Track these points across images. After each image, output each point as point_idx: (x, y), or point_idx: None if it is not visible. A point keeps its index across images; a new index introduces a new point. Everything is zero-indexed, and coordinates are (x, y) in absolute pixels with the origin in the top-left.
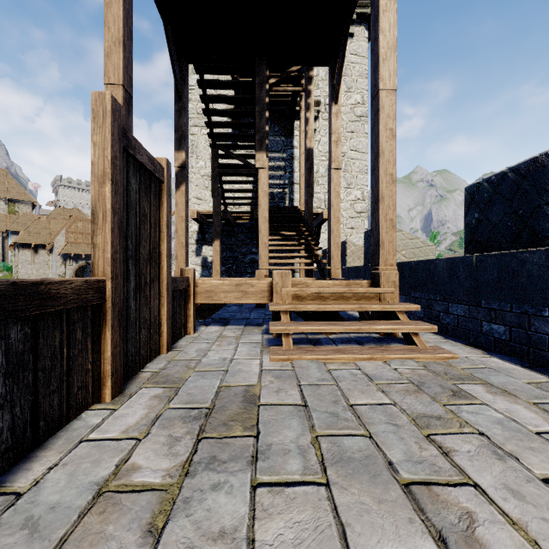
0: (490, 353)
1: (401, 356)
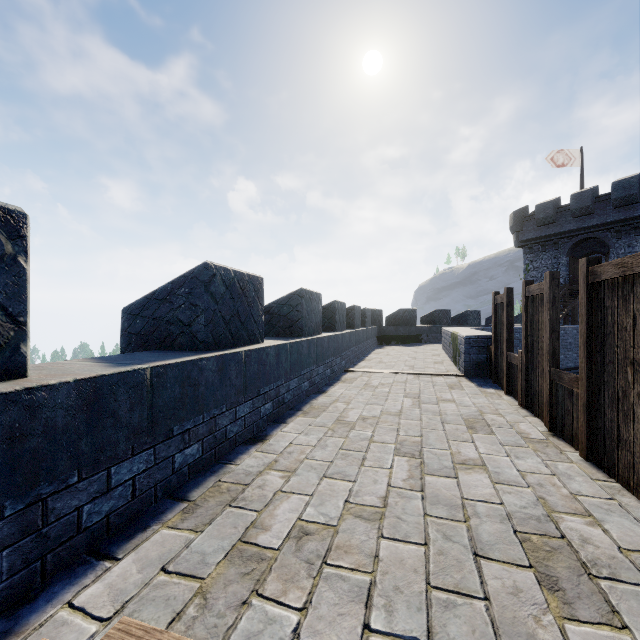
0: None
1: None
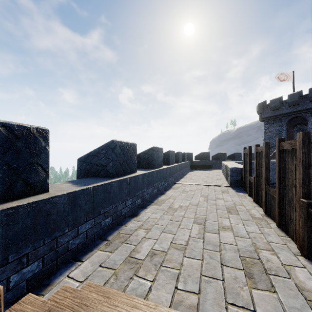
0: (43, 287)
1: (128, 294)
